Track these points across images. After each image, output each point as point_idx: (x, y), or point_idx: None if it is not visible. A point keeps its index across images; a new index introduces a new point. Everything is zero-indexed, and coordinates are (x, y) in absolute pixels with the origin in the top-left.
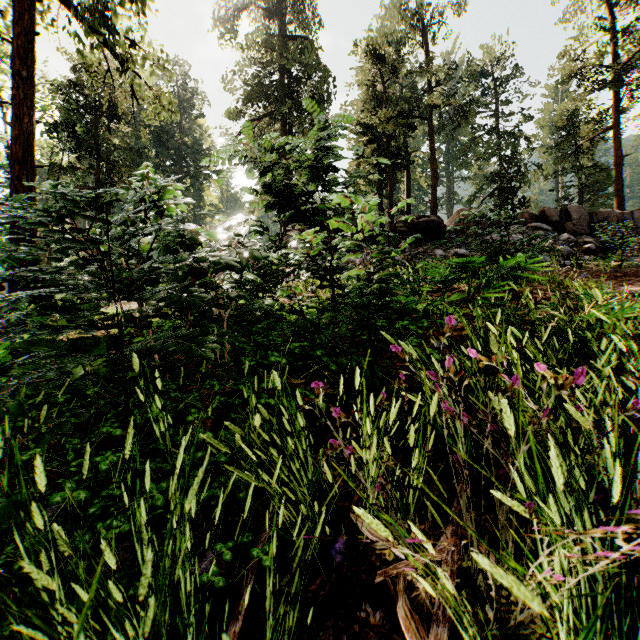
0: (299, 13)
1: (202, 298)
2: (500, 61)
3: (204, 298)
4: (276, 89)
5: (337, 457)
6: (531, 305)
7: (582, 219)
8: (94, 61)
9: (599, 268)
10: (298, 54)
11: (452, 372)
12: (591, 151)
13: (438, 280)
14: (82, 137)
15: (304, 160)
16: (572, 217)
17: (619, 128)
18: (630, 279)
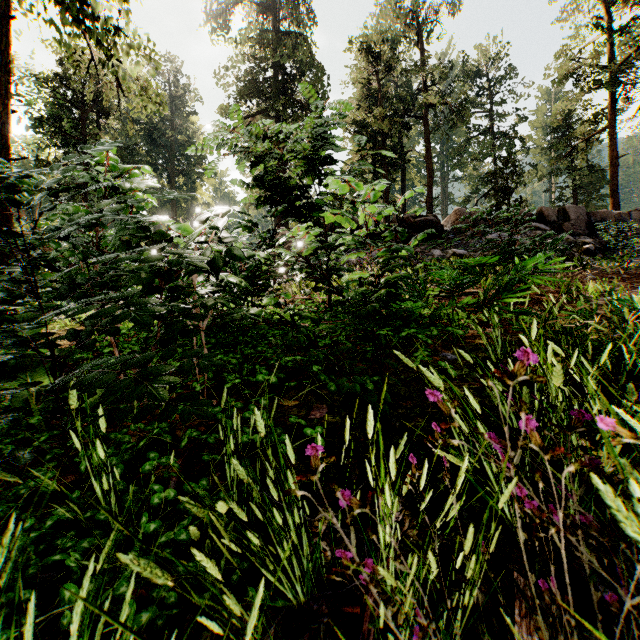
0: (293, 8)
1: (154, 312)
2: (495, 61)
3: (157, 312)
4: (270, 85)
5: (341, 521)
6: (554, 311)
7: (580, 219)
8: (77, 50)
9: (602, 269)
10: (292, 50)
11: (537, 443)
12: (586, 152)
13: (452, 283)
14: (69, 132)
15: (298, 150)
16: (570, 217)
17: (614, 129)
18: (639, 281)
